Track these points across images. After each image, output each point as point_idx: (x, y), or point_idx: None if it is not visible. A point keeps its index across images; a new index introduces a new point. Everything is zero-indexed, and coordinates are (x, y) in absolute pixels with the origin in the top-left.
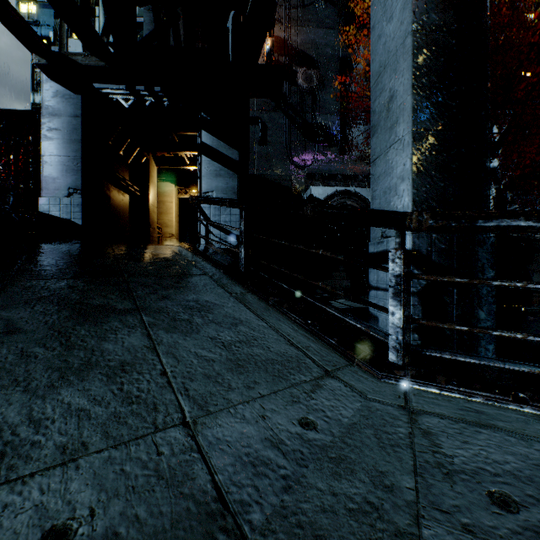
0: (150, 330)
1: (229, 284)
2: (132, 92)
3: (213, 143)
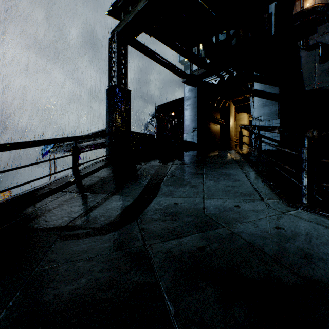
0: (204, 179)
1: (245, 167)
2: (218, 76)
3: (260, 87)
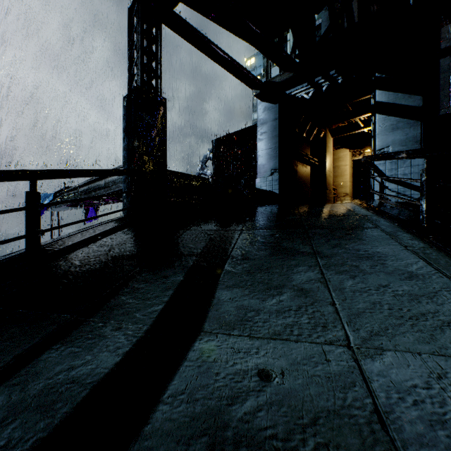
0: (323, 269)
1: (404, 238)
2: (311, 85)
3: (388, 98)
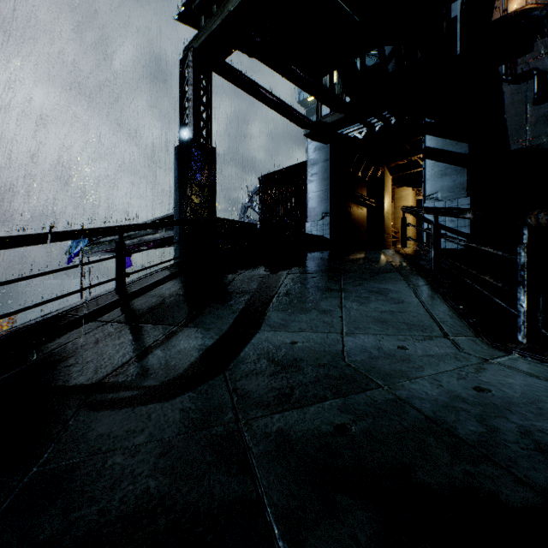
0: (343, 300)
1: (413, 279)
2: (364, 125)
3: (437, 144)
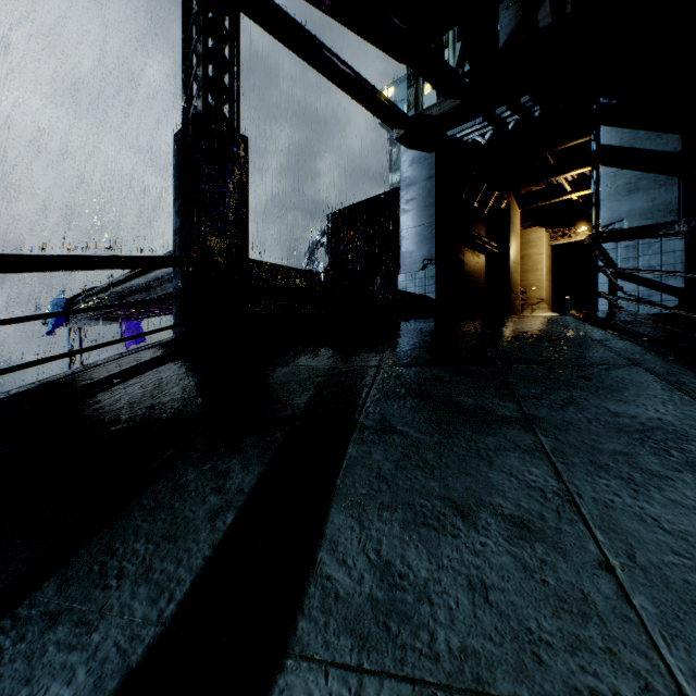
0: (555, 462)
1: None
2: (489, 121)
3: (621, 139)
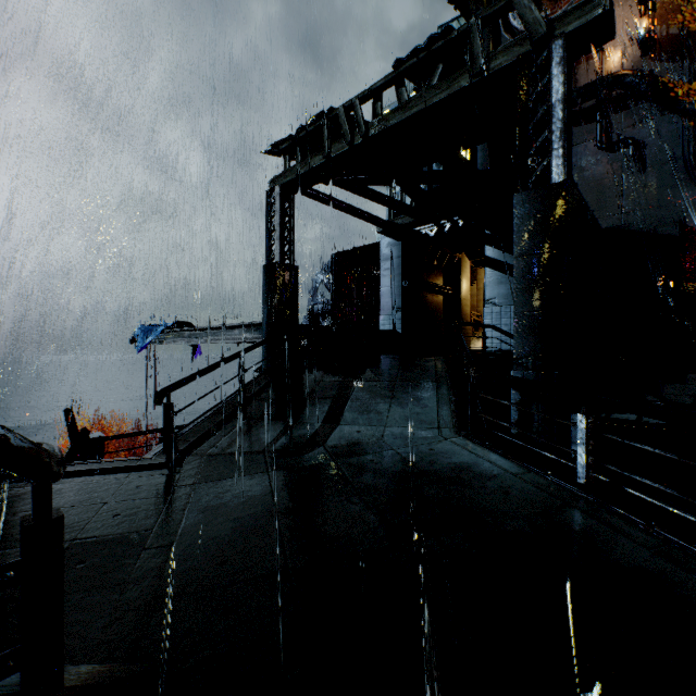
0: (392, 404)
1: (443, 388)
2: (434, 224)
3: (494, 254)
